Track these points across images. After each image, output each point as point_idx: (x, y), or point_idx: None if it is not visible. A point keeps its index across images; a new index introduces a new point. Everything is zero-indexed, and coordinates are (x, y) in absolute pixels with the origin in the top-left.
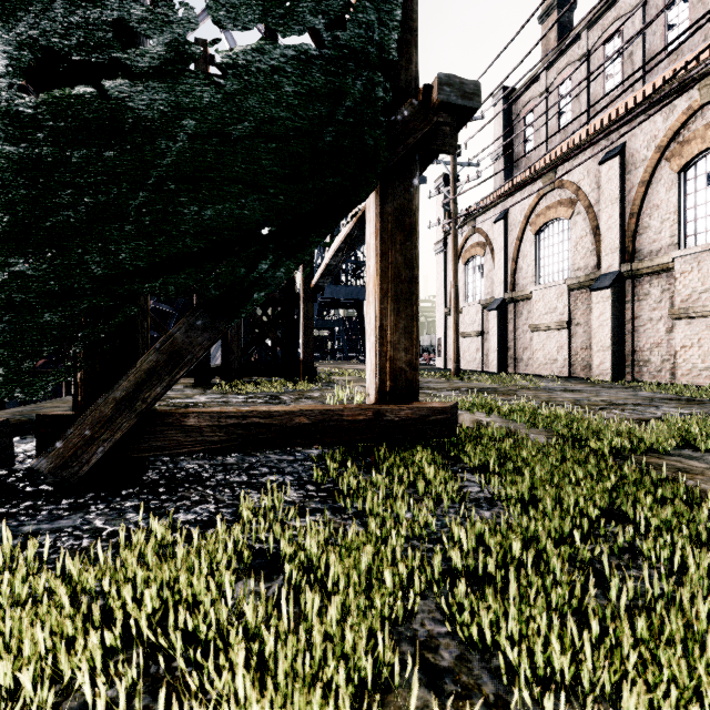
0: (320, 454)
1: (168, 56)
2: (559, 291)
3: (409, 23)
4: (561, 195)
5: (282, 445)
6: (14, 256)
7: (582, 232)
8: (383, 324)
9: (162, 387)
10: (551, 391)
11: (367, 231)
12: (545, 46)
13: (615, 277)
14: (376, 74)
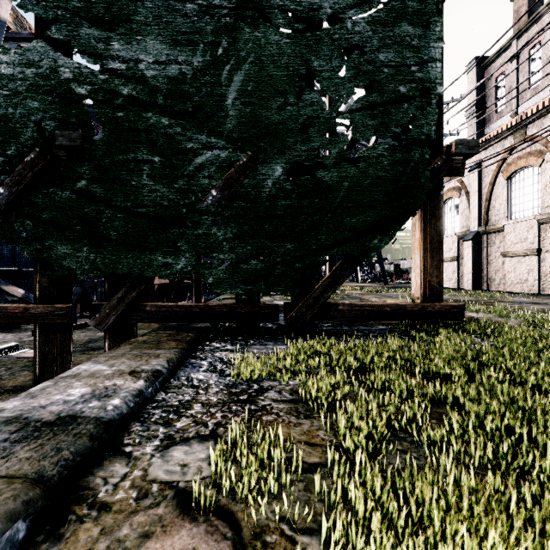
0: (386, 328)
1: (337, 157)
2: (529, 224)
3: (438, 114)
4: (531, 147)
5: (378, 320)
6: (286, 243)
7: None
8: (425, 264)
9: (331, 293)
10: (522, 303)
11: (413, 217)
12: (515, 18)
13: None
14: (425, 148)
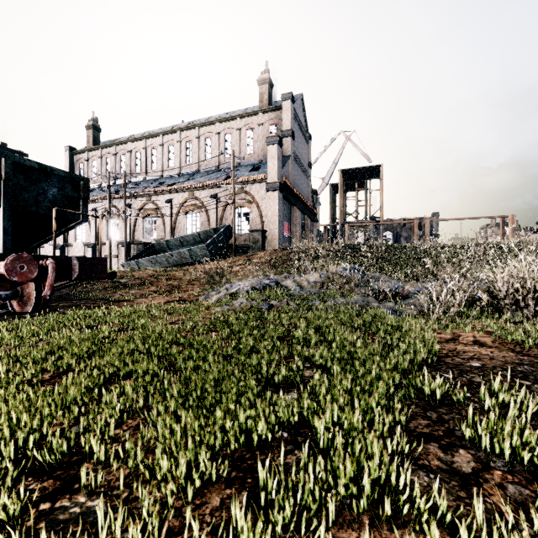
0: None
1: None
2: (82, 245)
3: None
4: None
5: None
6: None
7: (88, 228)
8: None
9: None
10: None
11: None
12: (88, 140)
13: (93, 245)
14: None
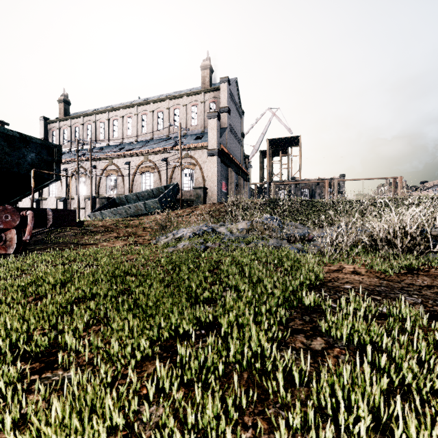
0: None
1: None
2: (54, 199)
3: None
4: None
5: None
6: None
7: (60, 185)
8: None
9: None
10: None
11: None
12: (60, 112)
13: (64, 199)
14: None
